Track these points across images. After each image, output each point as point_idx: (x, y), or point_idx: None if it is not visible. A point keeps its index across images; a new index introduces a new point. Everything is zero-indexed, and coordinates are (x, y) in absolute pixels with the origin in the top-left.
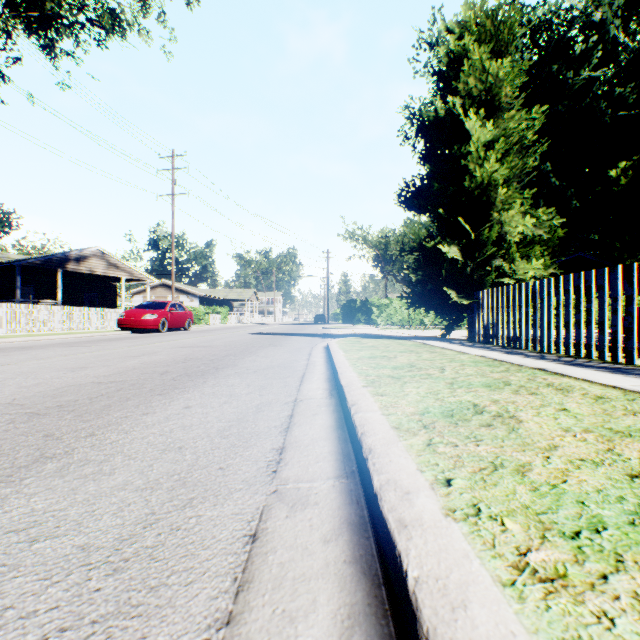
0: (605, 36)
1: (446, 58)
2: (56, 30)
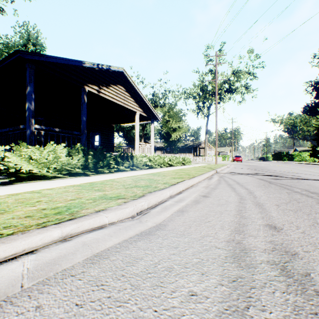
0: None
1: (317, 117)
2: (218, 103)
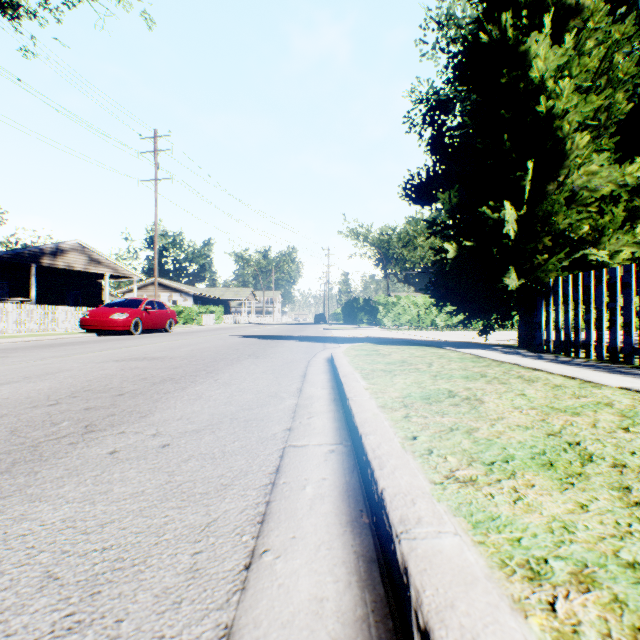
0: (633, 9)
1: None
2: None
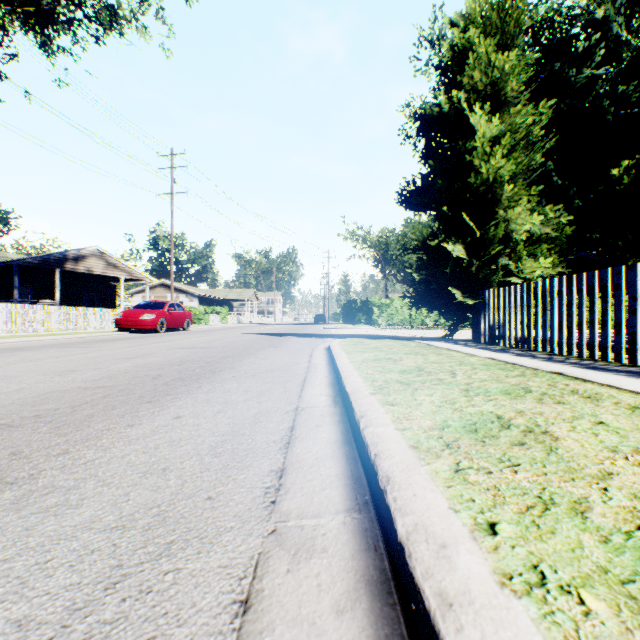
0: (608, 34)
1: (450, 51)
2: (53, 26)
